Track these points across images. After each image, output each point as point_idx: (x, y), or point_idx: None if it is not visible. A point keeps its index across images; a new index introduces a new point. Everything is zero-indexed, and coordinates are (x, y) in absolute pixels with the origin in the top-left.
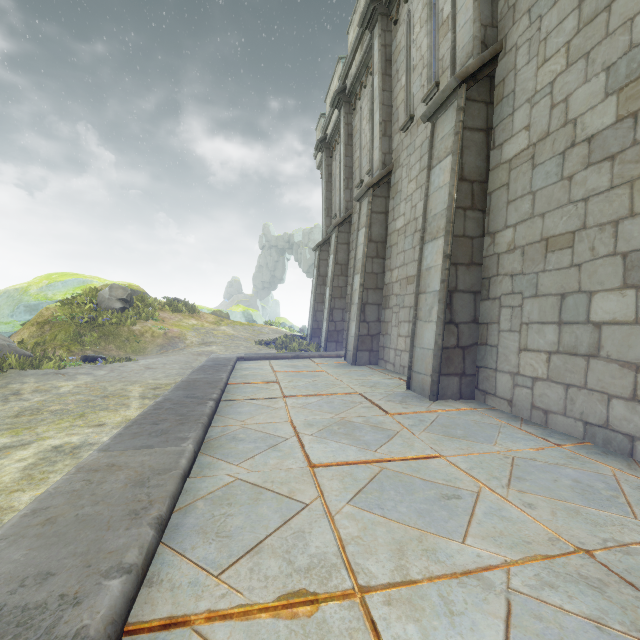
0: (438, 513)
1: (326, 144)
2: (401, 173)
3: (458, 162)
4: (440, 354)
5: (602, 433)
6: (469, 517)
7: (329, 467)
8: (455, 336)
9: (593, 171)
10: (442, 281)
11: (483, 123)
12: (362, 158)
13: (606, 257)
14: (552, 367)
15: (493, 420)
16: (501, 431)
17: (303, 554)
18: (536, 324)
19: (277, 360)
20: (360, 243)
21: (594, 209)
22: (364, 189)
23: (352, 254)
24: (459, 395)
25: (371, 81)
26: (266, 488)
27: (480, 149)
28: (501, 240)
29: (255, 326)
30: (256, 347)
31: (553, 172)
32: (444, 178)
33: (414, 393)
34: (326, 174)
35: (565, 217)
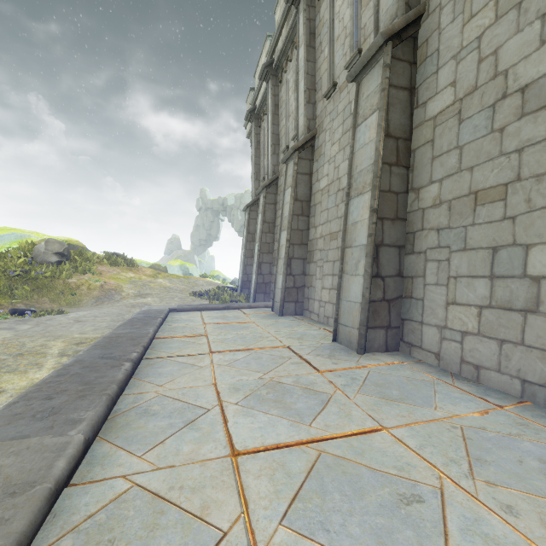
0: (402, 534)
1: (255, 115)
2: (324, 137)
3: (384, 118)
4: (367, 307)
5: (543, 393)
6: (444, 540)
7: (256, 454)
8: (381, 289)
9: (528, 121)
10: (369, 235)
11: (407, 82)
12: (288, 126)
13: (545, 208)
14: (484, 322)
15: (424, 376)
16: (436, 390)
17: None
18: (465, 278)
19: (208, 311)
20: (286, 202)
21: (530, 160)
22: (290, 151)
23: (279, 213)
24: (385, 347)
25: (296, 55)
26: (170, 501)
27: (404, 107)
28: (426, 195)
29: (190, 279)
30: (190, 298)
31: (482, 125)
32: (370, 134)
33: (341, 345)
34: (255, 142)
35: (496, 169)
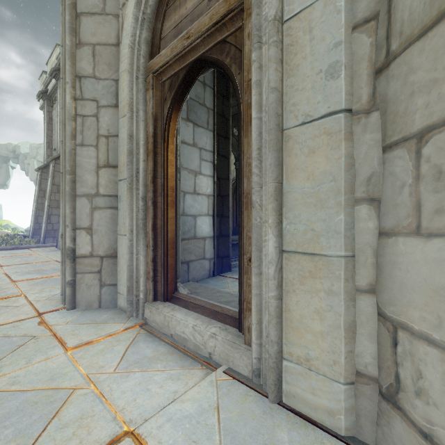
0: None
1: (47, 96)
2: None
3: None
4: None
5: None
6: None
7: (23, 281)
8: None
9: None
10: None
11: None
12: None
13: None
14: None
15: None
16: None
17: (4, 294)
18: None
19: None
20: None
21: None
22: None
23: None
24: None
25: None
26: None
27: None
28: None
29: None
30: None
31: None
32: None
33: None
34: (47, 117)
35: None
